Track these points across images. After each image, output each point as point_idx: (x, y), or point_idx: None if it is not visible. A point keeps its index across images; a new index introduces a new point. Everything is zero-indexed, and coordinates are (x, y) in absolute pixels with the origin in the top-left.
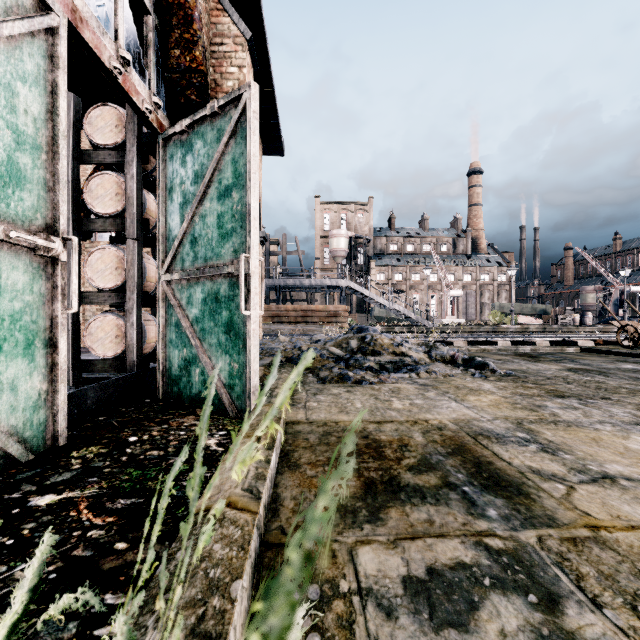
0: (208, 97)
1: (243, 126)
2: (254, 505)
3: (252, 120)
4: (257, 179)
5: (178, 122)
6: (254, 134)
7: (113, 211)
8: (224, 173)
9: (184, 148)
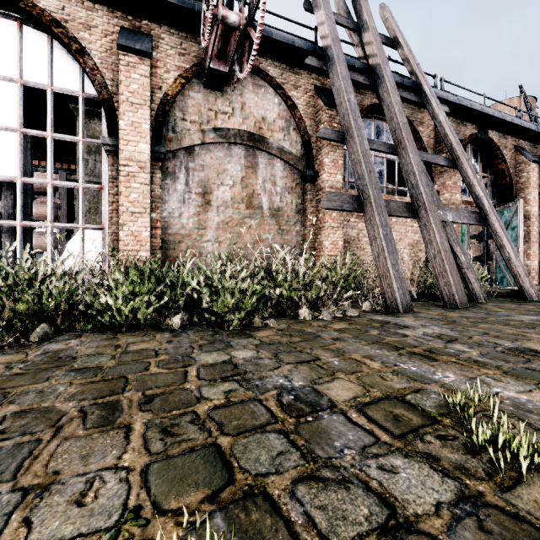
0: (512, 189)
1: (517, 210)
2: (499, 287)
3: (519, 210)
4: (521, 225)
5: (499, 207)
6: (520, 213)
7: (478, 233)
8: (512, 223)
9: (501, 214)
